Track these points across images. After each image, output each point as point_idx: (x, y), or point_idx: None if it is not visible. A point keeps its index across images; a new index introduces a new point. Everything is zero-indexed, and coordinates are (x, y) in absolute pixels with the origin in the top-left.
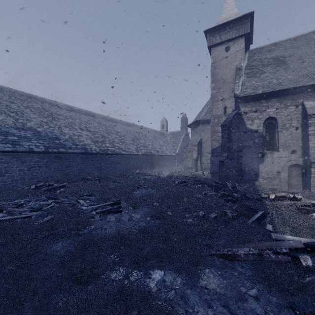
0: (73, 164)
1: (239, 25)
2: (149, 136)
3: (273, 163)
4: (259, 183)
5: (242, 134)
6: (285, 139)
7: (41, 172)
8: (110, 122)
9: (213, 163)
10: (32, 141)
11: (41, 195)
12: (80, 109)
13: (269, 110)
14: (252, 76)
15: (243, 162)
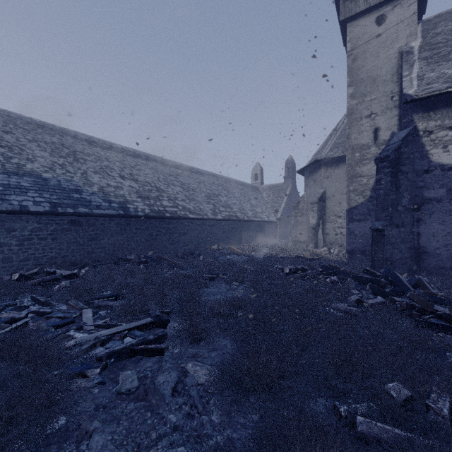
0: (103, 235)
1: None
2: (235, 190)
3: None
4: None
5: (421, 175)
6: None
7: (43, 247)
8: (173, 169)
9: (352, 233)
10: (28, 195)
11: (24, 294)
12: (125, 147)
13: None
14: (439, 59)
15: (423, 232)
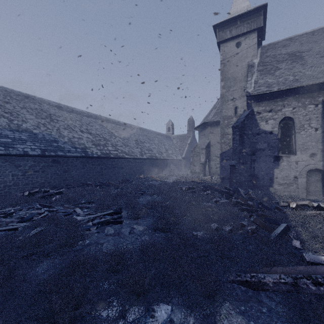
0: (72, 169)
1: (251, 18)
2: (154, 139)
3: (289, 168)
4: (274, 190)
5: (255, 136)
6: (303, 141)
7: (36, 177)
8: (113, 125)
9: (223, 167)
10: (27, 144)
11: (34, 203)
12: (82, 110)
13: (286, 109)
14: (266, 72)
15: (256, 167)
